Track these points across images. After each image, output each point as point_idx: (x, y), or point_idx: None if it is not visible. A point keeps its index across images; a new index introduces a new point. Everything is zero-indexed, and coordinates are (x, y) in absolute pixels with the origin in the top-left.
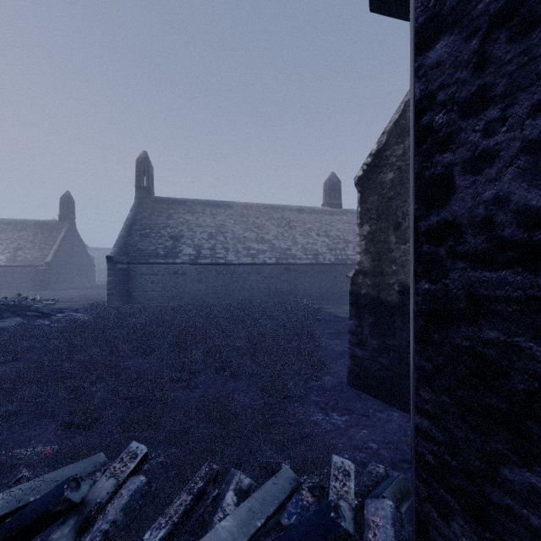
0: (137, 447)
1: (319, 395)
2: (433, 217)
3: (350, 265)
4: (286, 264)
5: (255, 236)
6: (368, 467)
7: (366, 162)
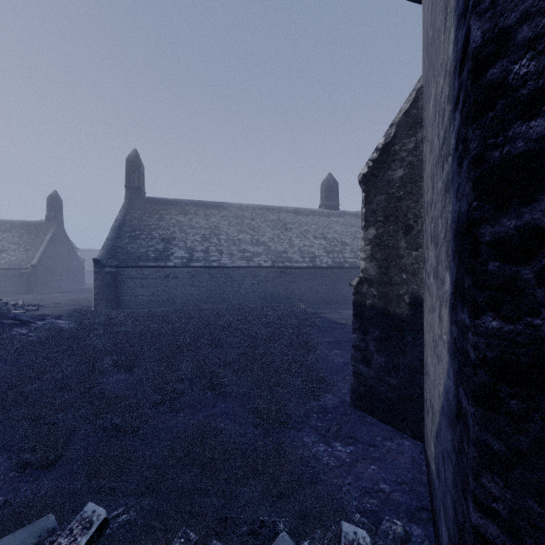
0: (93, 511)
1: (320, 418)
2: (508, 220)
3: (347, 269)
4: (283, 267)
5: (250, 238)
6: (382, 523)
7: (372, 158)
